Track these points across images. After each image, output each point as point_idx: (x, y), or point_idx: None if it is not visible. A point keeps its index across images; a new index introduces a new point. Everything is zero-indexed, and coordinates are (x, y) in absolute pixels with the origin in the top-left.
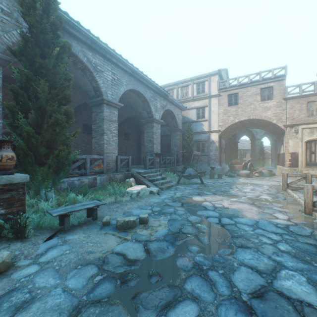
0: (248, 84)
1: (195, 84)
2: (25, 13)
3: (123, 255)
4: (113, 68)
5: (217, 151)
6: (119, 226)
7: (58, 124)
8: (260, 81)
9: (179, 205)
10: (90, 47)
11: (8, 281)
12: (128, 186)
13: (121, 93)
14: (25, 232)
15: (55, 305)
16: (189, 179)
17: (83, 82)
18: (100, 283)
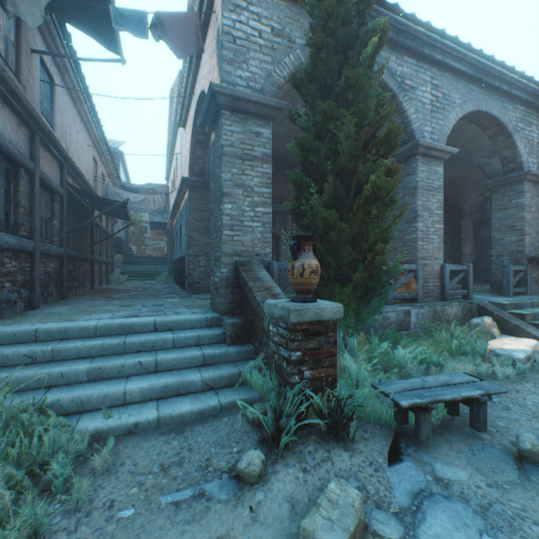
0: None
1: None
2: (313, 3)
3: None
4: (433, 74)
5: None
6: None
7: (377, 197)
8: None
9: None
10: (392, 46)
11: None
12: (484, 336)
13: (449, 125)
14: (347, 427)
15: None
16: None
17: None
18: None
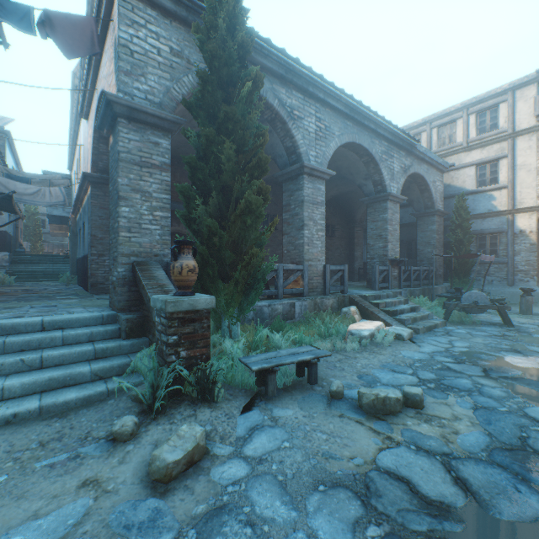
0: None
1: (472, 115)
2: (203, 40)
3: (404, 481)
4: (317, 109)
5: (533, 253)
6: (366, 406)
7: (250, 211)
8: None
9: (479, 374)
10: (283, 80)
11: (207, 483)
12: (348, 321)
13: (330, 152)
14: (213, 391)
15: None
16: (473, 313)
17: (269, 143)
18: None
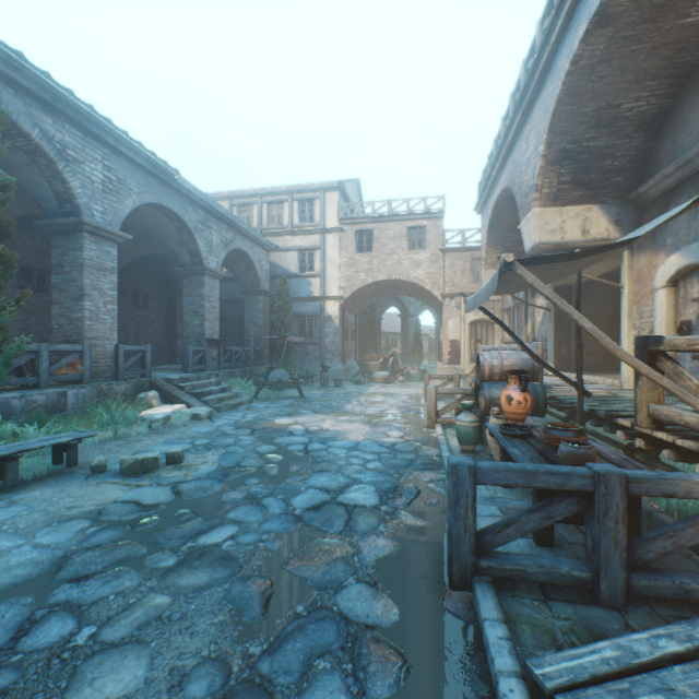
0: (390, 218)
1: (297, 202)
2: None
3: (135, 502)
4: (107, 155)
5: (337, 336)
6: (127, 470)
7: None
8: (407, 215)
9: (247, 433)
10: (50, 107)
11: None
12: (143, 407)
13: (126, 210)
14: None
15: (27, 560)
16: (278, 389)
17: (28, 177)
18: (98, 533)
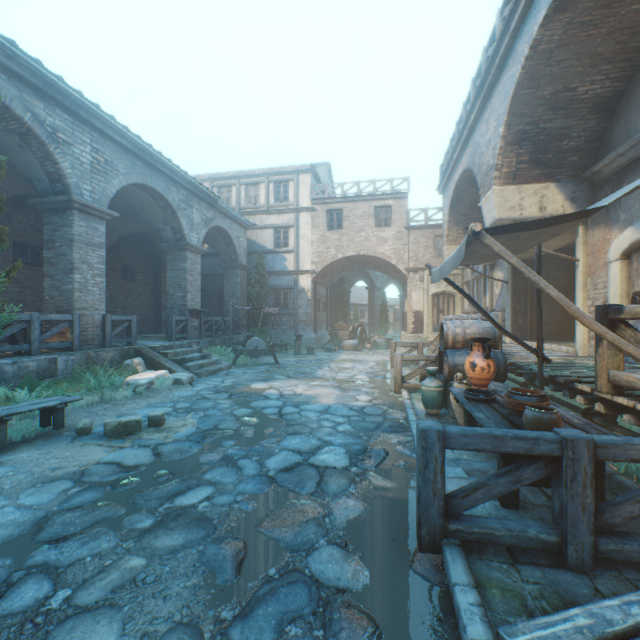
0: (358, 198)
1: (272, 184)
2: None
3: (116, 463)
4: (95, 138)
5: (309, 307)
6: (110, 432)
7: None
8: (374, 196)
9: (225, 397)
10: (42, 92)
11: None
12: (129, 373)
13: (113, 190)
14: None
15: (9, 521)
16: (255, 356)
17: (21, 158)
18: (79, 493)
